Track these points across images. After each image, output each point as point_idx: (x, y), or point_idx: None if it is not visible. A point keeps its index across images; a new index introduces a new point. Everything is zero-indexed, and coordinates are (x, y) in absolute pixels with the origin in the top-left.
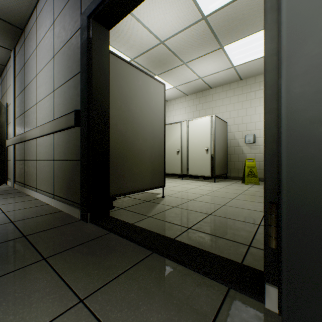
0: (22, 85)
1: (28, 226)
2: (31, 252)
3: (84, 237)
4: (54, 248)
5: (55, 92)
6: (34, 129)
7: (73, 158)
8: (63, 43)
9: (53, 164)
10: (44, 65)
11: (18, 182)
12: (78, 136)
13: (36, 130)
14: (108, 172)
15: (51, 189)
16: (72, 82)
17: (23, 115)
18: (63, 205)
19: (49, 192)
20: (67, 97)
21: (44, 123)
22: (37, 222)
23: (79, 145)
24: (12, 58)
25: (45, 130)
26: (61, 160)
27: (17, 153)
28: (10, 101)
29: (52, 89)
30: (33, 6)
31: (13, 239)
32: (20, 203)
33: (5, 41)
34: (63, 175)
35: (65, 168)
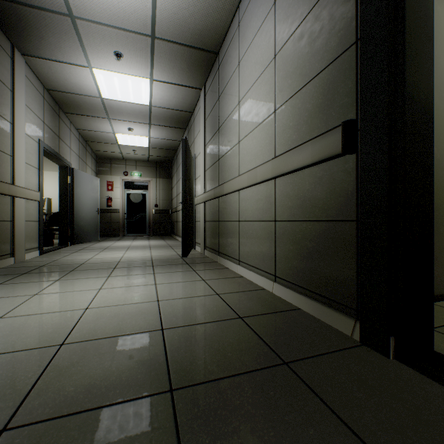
0: (215, 125)
1: (271, 334)
2: (343, 433)
3: (441, 420)
4: (392, 441)
5: (278, 111)
6: (237, 178)
7: (327, 217)
8: (297, 20)
9: (273, 228)
10: (253, 80)
11: (210, 249)
12: (346, 174)
13: (242, 178)
14: (431, 249)
15: (267, 266)
16: (326, 76)
17: (217, 164)
18: (301, 299)
19: (264, 271)
20: (309, 110)
21: (252, 166)
22: (280, 329)
23: (350, 191)
24: (202, 98)
25: (259, 175)
26: (292, 221)
27: (207, 213)
28: (198, 152)
29: (270, 110)
30: (235, 9)
31: (271, 365)
32: (226, 280)
33: (197, 78)
34: (297, 247)
35: (304, 235)
